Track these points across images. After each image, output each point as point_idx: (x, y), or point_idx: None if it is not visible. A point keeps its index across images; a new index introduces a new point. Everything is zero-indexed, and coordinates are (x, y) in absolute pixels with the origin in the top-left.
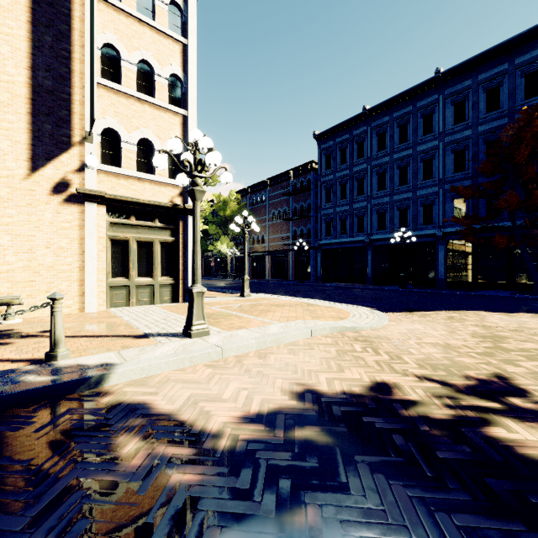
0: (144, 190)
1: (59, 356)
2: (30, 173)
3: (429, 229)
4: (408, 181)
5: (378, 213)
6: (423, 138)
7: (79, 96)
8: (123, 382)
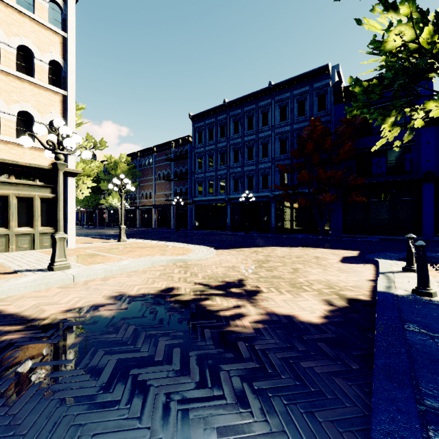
0: (23, 154)
1: None
2: None
3: (266, 192)
4: (253, 158)
5: (234, 179)
6: (262, 128)
7: None
8: None
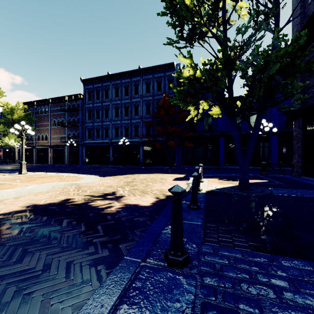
0: None
1: None
2: None
3: (137, 138)
4: (128, 115)
5: (115, 128)
6: (134, 95)
7: None
8: None
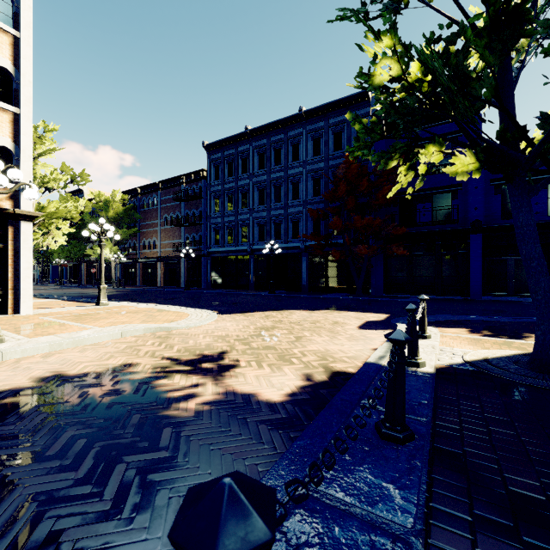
0: None
1: None
2: None
3: (296, 242)
4: (281, 200)
5: (259, 225)
6: (292, 163)
7: None
8: None
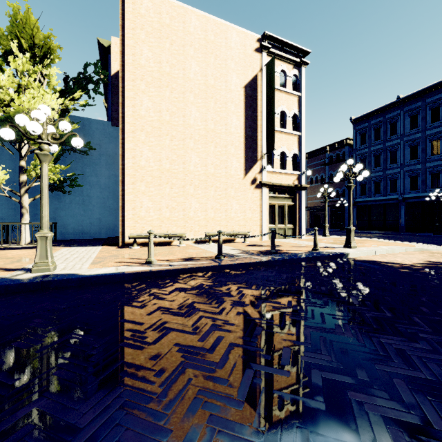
0: (282, 178)
1: (319, 249)
2: (244, 176)
3: None
4: (440, 152)
5: (411, 177)
6: None
7: (259, 136)
8: (351, 257)
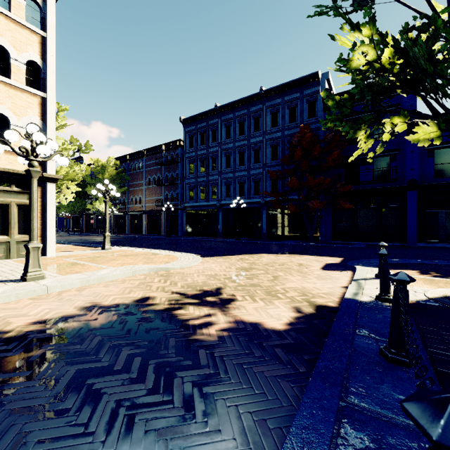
0: None
1: None
2: None
3: (257, 198)
4: (244, 163)
5: (226, 184)
6: (254, 133)
7: None
8: None
